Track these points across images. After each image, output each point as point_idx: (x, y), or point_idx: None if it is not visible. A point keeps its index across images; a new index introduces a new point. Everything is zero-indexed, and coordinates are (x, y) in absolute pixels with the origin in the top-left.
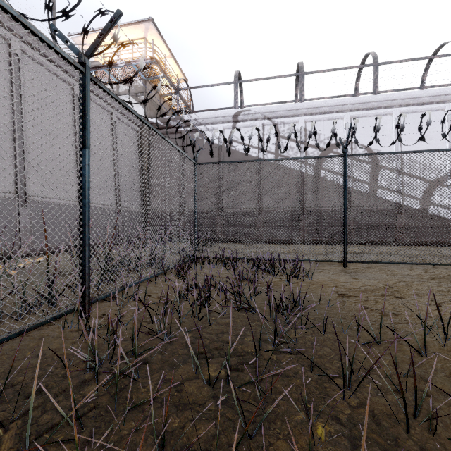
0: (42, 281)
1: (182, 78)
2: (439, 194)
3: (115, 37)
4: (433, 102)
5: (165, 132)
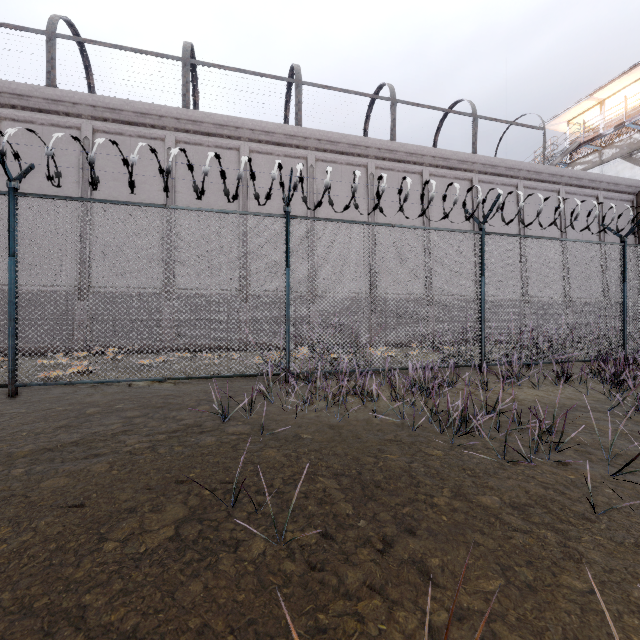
0: (592, 348)
1: None
2: None
3: None
4: None
5: None
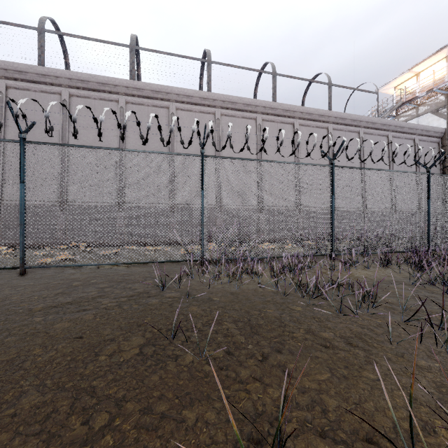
0: (408, 243)
1: None
2: None
3: (441, 159)
4: None
5: None
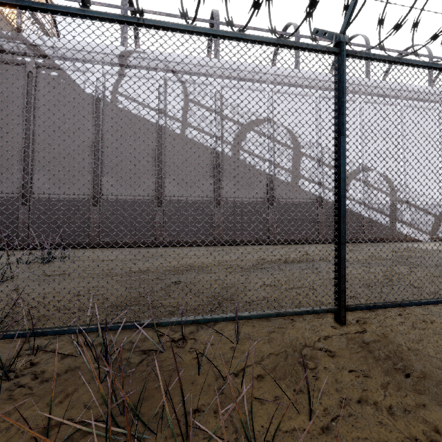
0: None
1: None
2: (353, 188)
3: None
4: (348, 91)
5: None
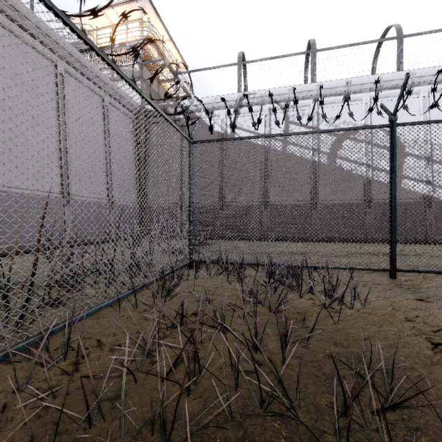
0: None
1: (181, 62)
2: None
3: None
4: None
5: (163, 120)
